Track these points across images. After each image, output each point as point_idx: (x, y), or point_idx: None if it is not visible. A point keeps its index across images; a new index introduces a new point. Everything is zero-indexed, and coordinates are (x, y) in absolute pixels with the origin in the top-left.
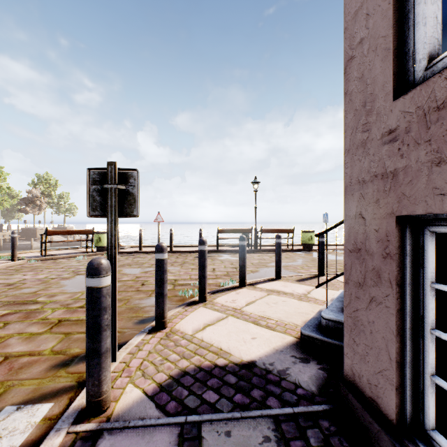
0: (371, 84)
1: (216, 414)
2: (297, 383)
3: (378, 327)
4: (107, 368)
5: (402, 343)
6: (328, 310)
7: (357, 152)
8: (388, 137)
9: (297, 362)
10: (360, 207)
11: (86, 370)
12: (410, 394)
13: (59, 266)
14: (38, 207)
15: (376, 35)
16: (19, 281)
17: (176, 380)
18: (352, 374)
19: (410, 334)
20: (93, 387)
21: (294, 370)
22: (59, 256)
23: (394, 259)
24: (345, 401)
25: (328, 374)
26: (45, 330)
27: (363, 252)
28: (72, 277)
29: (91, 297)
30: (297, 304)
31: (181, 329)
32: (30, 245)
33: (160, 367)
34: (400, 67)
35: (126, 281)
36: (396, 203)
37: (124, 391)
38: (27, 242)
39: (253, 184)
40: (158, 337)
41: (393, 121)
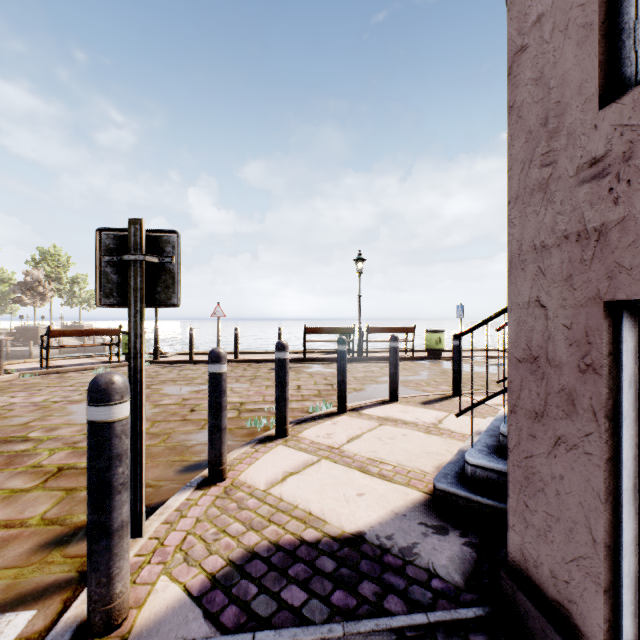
0: (558, 86)
1: (303, 628)
2: (432, 569)
3: (570, 487)
4: (123, 554)
5: (614, 515)
6: (475, 451)
7: (531, 200)
8: (590, 171)
9: (429, 533)
10: (538, 288)
11: (88, 559)
12: (628, 601)
13: (67, 383)
14: (41, 295)
15: (566, 5)
16: (4, 407)
17: (238, 567)
18: (522, 559)
19: (628, 499)
20: (99, 587)
21: (425, 547)
22: (69, 368)
23: (601, 374)
24: (511, 602)
25: (479, 552)
26: (36, 484)
27: (543, 362)
28: (85, 400)
29: (95, 438)
30: (423, 439)
31: (248, 481)
32: (28, 352)
33: (213, 546)
34: (610, 54)
35: (167, 405)
36: (605, 280)
37: (153, 589)
38: (24, 347)
39: (356, 262)
40: (212, 495)
41: (599, 144)
